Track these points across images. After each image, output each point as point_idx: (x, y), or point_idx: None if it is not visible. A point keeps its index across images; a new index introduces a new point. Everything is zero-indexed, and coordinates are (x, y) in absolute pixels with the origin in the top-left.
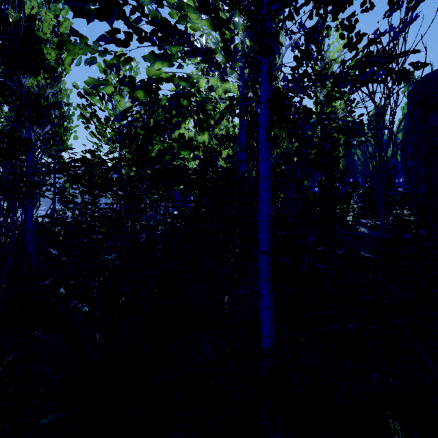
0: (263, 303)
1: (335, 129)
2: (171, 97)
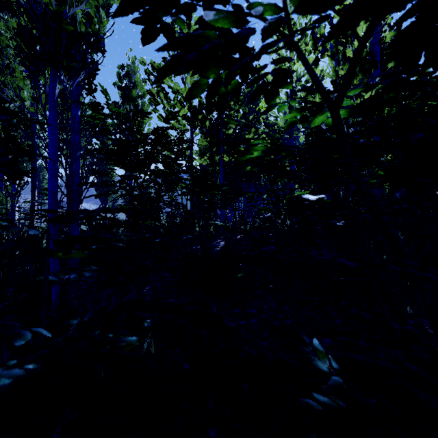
0: None
1: None
2: None
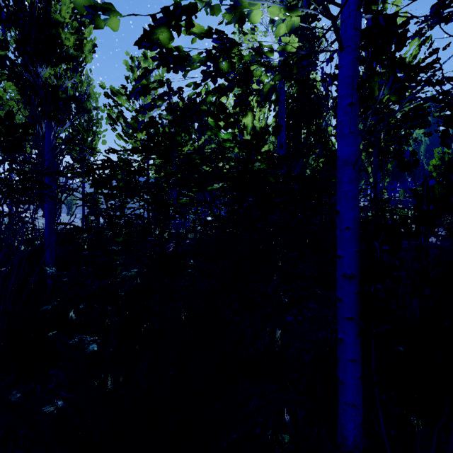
0: (346, 354)
1: (433, 98)
2: (206, 56)
